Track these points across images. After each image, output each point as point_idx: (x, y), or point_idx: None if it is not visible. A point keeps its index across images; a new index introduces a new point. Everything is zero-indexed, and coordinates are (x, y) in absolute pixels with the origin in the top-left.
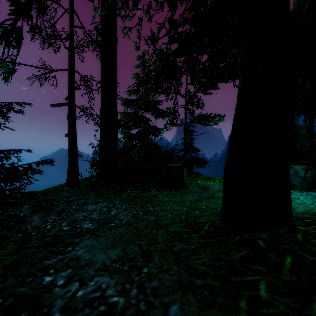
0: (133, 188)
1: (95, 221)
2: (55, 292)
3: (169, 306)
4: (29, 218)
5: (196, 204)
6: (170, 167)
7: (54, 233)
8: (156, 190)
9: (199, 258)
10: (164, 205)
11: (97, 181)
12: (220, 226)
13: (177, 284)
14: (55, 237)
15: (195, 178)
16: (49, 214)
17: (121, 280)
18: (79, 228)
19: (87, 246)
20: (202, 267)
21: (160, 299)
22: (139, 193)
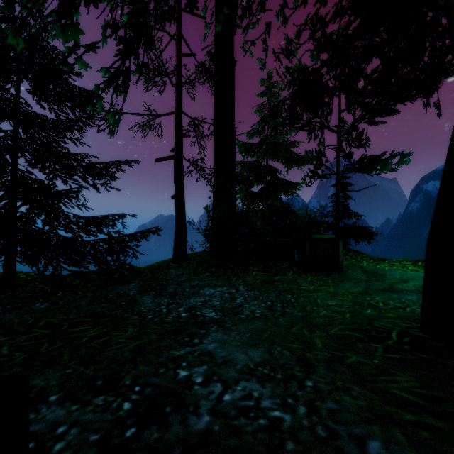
0: (260, 269)
1: (218, 309)
2: (195, 390)
3: (364, 440)
4: (140, 298)
5: (365, 298)
6: (316, 239)
7: (173, 320)
8: (295, 273)
9: (395, 381)
10: (310, 296)
11: (210, 257)
12: (420, 336)
13: (369, 412)
14: (175, 324)
15: (355, 258)
16: (160, 296)
17: (278, 391)
18: (201, 317)
19: (217, 340)
20: (405, 395)
21: (346, 427)
22: (270, 276)
